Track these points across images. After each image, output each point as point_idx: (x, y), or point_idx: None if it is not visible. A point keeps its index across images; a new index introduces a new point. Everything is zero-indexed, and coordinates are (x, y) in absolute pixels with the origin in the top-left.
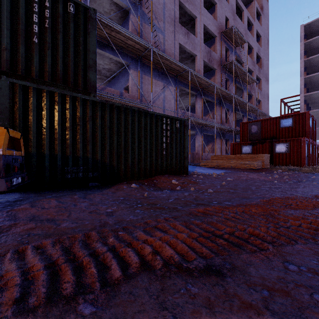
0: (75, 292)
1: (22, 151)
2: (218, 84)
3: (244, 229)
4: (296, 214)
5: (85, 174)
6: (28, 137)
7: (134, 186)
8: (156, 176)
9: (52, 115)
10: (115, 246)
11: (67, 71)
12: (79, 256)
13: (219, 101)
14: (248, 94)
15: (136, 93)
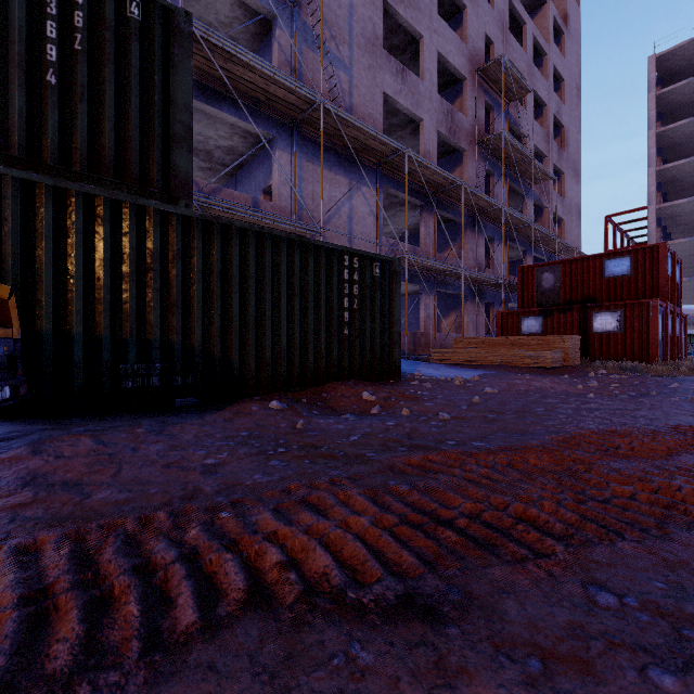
0: (75, 667)
1: (13, 327)
2: (470, 183)
3: (506, 504)
4: (628, 469)
5: (167, 379)
6: (35, 297)
7: (275, 406)
8: (327, 384)
9: (89, 247)
10: (199, 548)
11: (125, 149)
12: (108, 574)
13: (472, 220)
14: (535, 206)
15: (288, 202)
